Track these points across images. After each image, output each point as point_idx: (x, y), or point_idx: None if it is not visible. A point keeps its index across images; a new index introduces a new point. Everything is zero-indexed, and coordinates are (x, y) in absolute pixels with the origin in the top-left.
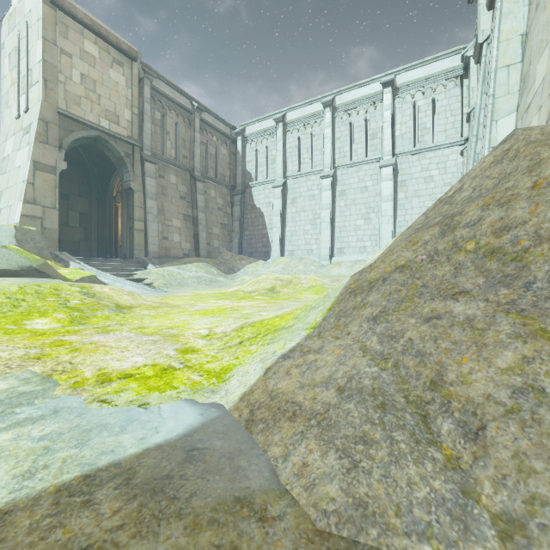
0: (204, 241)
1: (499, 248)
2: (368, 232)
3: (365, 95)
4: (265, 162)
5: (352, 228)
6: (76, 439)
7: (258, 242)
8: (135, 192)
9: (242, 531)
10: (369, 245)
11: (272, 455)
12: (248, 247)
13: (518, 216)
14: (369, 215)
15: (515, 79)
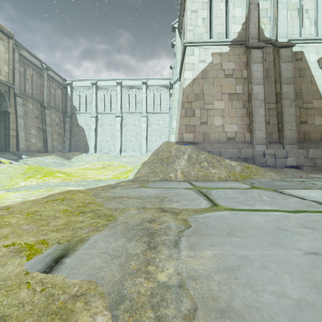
0: (50, 143)
1: (162, 158)
2: (136, 143)
3: (135, 85)
4: (85, 103)
5: (130, 140)
6: (119, 180)
7: (81, 144)
8: (10, 114)
9: (141, 180)
10: (137, 148)
11: (140, 179)
12: (75, 146)
13: (164, 154)
14: (137, 136)
15: (176, 111)
